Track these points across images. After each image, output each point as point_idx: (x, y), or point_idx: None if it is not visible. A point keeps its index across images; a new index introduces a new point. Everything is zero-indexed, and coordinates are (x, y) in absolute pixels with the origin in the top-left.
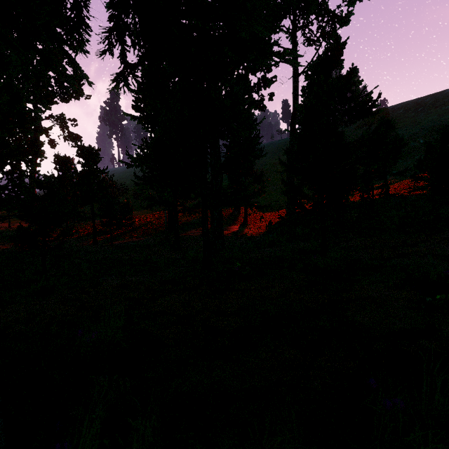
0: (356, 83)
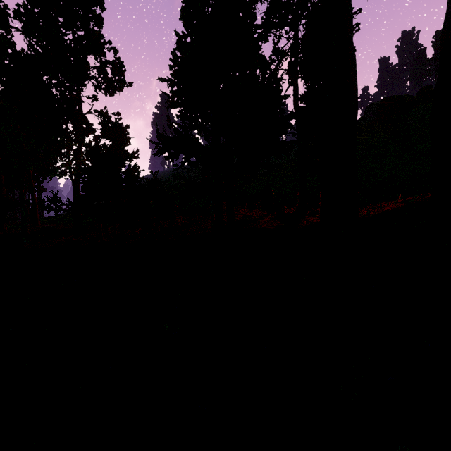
0: None
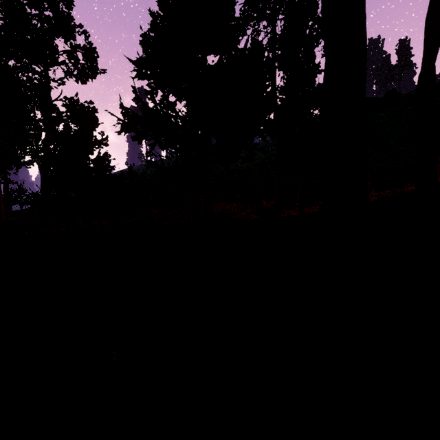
0: None
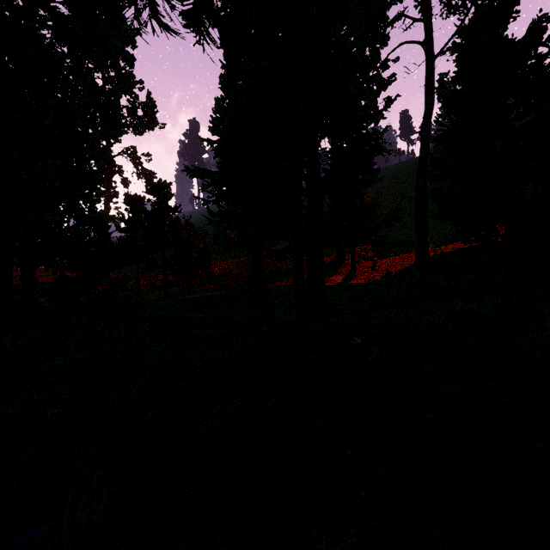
0: (547, 41)
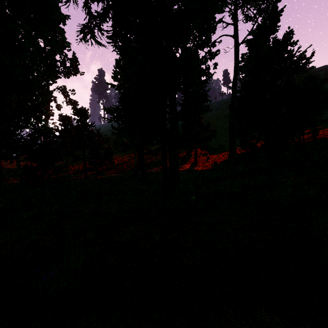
0: (292, 43)
